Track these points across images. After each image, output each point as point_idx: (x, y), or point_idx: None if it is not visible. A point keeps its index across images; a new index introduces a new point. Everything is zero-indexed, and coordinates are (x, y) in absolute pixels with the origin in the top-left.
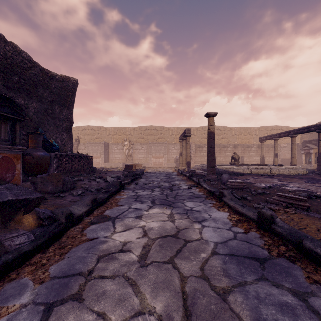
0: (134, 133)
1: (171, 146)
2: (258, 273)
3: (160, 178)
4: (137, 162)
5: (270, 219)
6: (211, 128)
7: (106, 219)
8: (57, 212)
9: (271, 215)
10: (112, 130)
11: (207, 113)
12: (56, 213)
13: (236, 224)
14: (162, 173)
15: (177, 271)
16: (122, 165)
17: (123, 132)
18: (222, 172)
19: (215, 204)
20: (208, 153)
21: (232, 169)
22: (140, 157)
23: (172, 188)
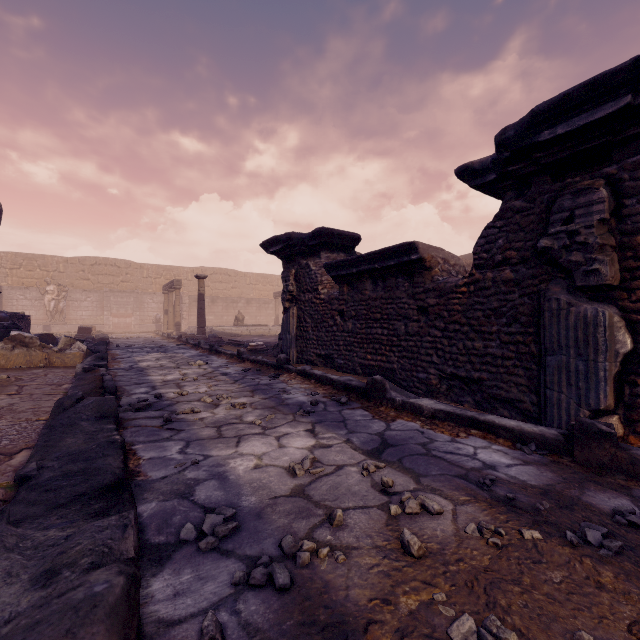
0: (66, 268)
1: (147, 297)
2: (199, 356)
3: (141, 343)
4: (76, 324)
5: (212, 346)
6: (202, 290)
7: (122, 358)
8: (100, 350)
9: (213, 344)
10: (8, 258)
11: (198, 275)
12: (101, 350)
13: (201, 352)
14: (138, 338)
15: (172, 359)
16: (43, 330)
17: (38, 265)
18: (219, 334)
19: (195, 349)
20: (199, 314)
21: (230, 331)
22: (83, 315)
23: (161, 347)
